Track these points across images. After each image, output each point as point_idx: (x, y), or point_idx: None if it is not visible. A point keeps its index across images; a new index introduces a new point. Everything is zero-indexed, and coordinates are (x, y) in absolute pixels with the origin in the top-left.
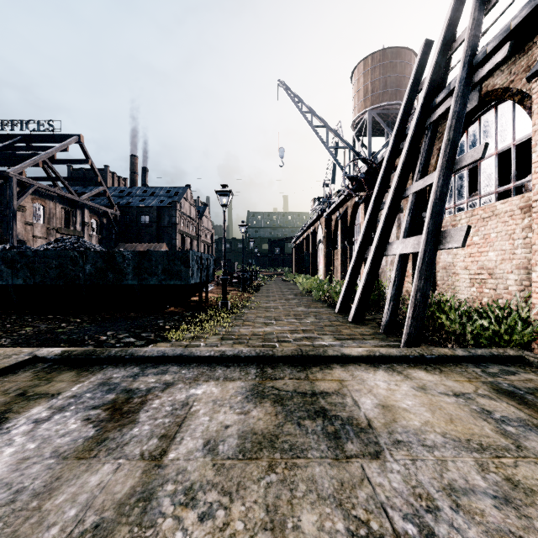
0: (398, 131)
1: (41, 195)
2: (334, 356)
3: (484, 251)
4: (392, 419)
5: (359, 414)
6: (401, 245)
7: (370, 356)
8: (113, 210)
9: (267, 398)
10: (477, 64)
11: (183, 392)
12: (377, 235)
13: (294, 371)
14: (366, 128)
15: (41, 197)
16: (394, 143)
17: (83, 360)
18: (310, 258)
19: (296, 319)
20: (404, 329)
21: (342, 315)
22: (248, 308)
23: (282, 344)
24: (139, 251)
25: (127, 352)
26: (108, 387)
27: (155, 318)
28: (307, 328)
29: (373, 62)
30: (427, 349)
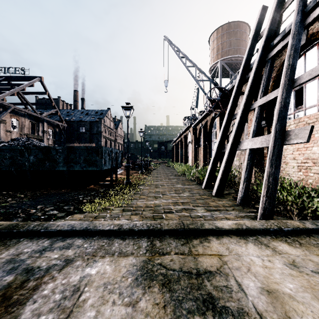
0: (244, 67)
1: (16, 113)
2: (210, 229)
3: (309, 147)
4: (284, 312)
5: (247, 304)
6: (251, 142)
7: (239, 229)
8: (62, 123)
9: (156, 279)
10: (308, 11)
11: (79, 271)
12: (232, 136)
13: (179, 245)
14: (217, 72)
15: (16, 115)
16: (242, 75)
17: (6, 233)
18: (183, 152)
19: (176, 194)
20: (260, 204)
21: (207, 190)
22: (144, 185)
23: (168, 215)
24: (67, 147)
25: (43, 226)
26: (12, 265)
27: (77, 193)
28: (184, 201)
29: (223, 31)
30: (282, 222)
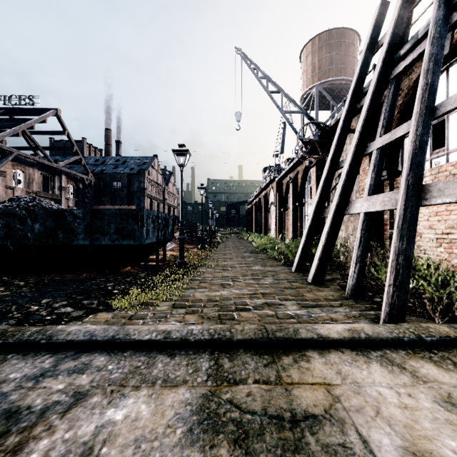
0: (354, 91)
1: (21, 162)
2: (309, 339)
3: (455, 209)
4: None
5: None
6: (366, 203)
7: (354, 338)
8: (88, 176)
9: (223, 431)
10: (455, 3)
11: (95, 415)
12: (337, 194)
13: (260, 366)
14: (313, 102)
15: (21, 164)
16: (351, 103)
17: None
18: (263, 219)
19: (254, 280)
20: (384, 298)
21: (300, 275)
22: (205, 267)
23: (241, 314)
24: (90, 210)
25: (45, 334)
26: None
27: (105, 280)
28: (266, 291)
29: (320, 42)
30: (421, 327)
